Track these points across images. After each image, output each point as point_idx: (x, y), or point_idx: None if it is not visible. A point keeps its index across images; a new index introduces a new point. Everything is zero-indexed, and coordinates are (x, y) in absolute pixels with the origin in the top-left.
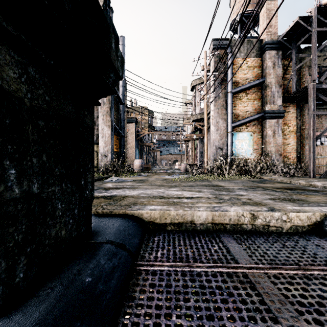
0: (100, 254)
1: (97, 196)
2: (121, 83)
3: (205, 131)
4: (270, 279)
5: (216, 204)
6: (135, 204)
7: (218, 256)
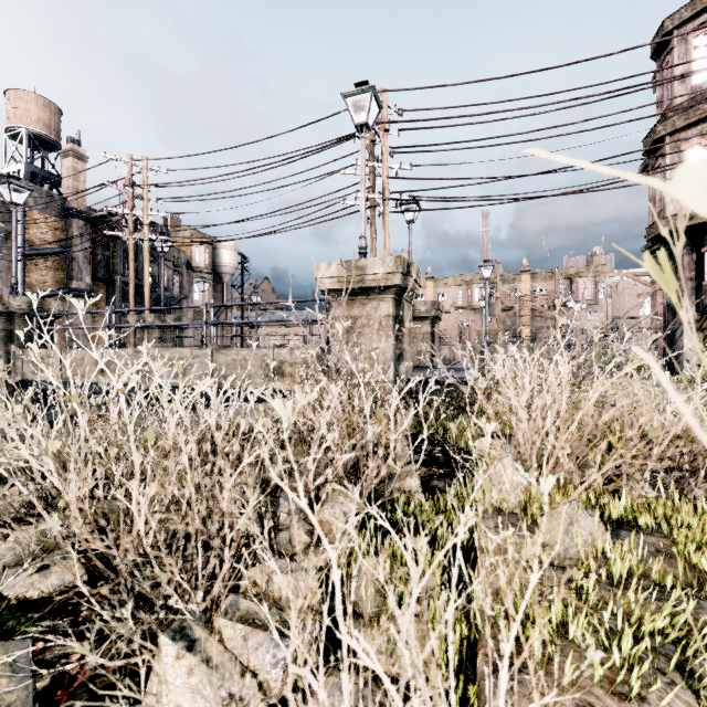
0: None
1: None
2: None
3: None
4: None
5: None
6: None
7: None
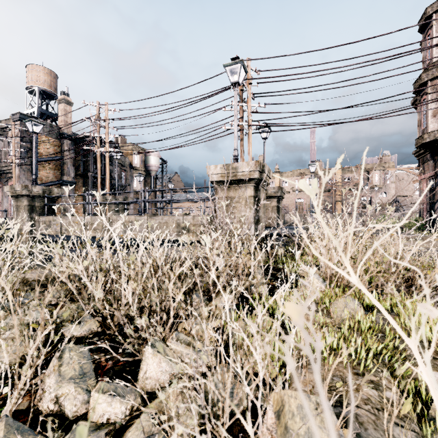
0: None
1: None
2: None
3: None
4: None
5: None
6: None
7: None
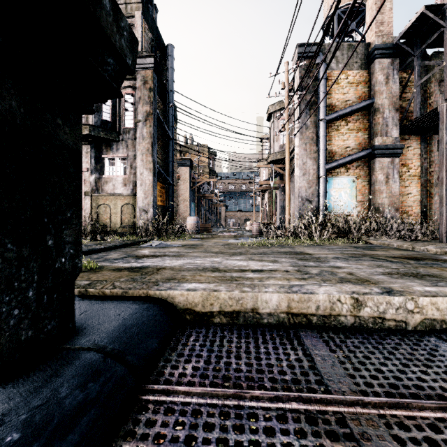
0: (67, 374)
1: (120, 268)
2: (169, 110)
3: (287, 176)
4: (391, 430)
5: (298, 280)
6: (172, 279)
7: (294, 375)
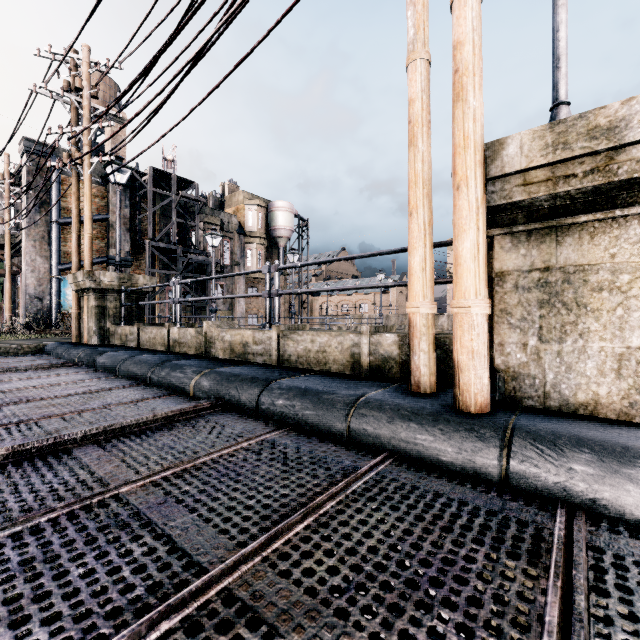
0: None
1: None
2: None
3: (7, 272)
4: None
5: None
6: None
7: None
